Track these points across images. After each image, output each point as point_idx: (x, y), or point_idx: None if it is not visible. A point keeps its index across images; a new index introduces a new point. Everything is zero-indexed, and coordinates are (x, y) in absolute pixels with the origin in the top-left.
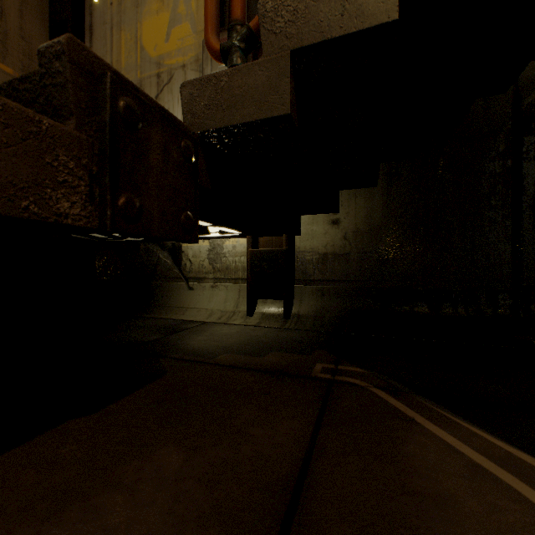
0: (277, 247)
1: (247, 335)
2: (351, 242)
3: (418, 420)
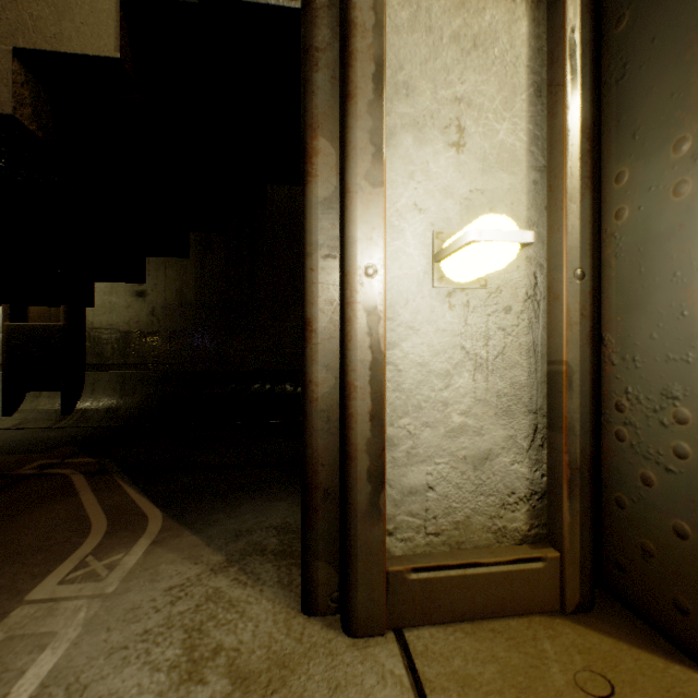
0: (58, 322)
1: None
2: (161, 318)
3: (82, 492)
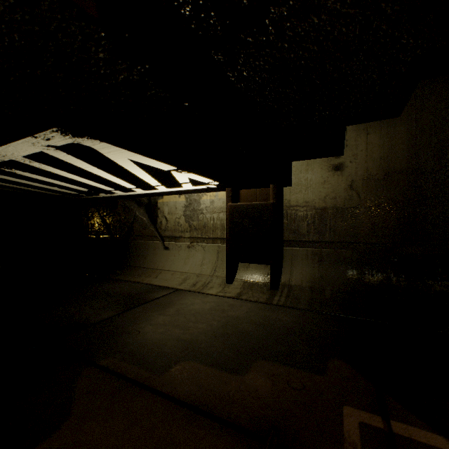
0: (261, 201)
1: (223, 316)
2: (360, 192)
3: None
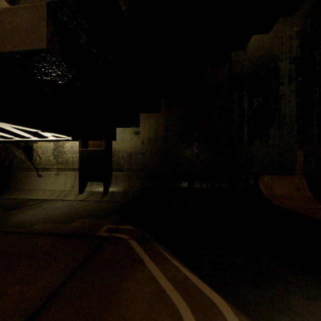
0: (100, 148)
1: (71, 208)
2: (146, 145)
3: (145, 260)
